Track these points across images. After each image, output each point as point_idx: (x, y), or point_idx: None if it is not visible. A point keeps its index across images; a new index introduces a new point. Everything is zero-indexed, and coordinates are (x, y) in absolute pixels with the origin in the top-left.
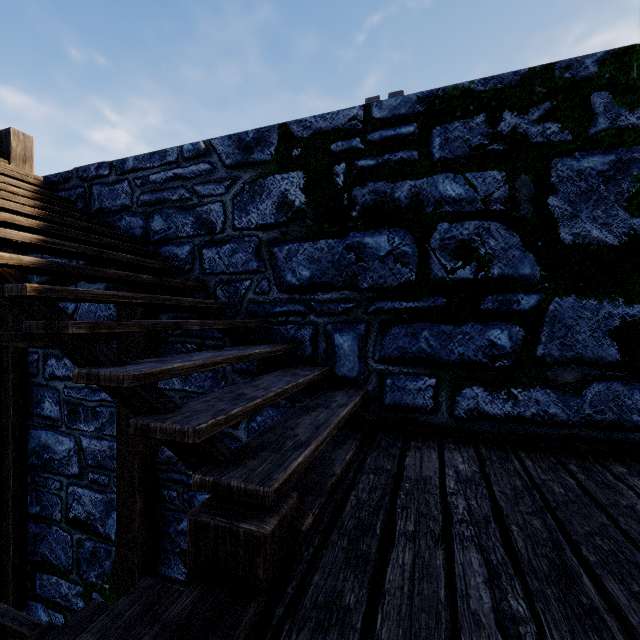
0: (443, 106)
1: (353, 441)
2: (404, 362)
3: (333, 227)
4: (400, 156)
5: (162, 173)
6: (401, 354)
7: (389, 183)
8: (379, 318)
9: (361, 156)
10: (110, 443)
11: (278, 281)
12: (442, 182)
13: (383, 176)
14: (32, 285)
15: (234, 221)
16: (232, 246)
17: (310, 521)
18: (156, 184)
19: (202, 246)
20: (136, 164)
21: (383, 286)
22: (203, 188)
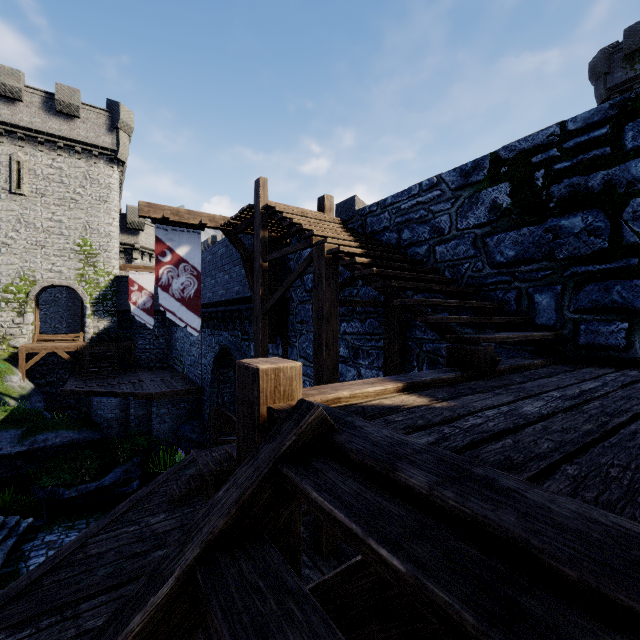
0: (635, 105)
1: (543, 359)
2: (597, 311)
3: (533, 217)
4: (593, 154)
5: (409, 203)
6: (594, 305)
7: (583, 177)
8: (573, 280)
9: (557, 161)
10: (377, 371)
11: (489, 261)
12: (634, 166)
13: (577, 172)
14: (375, 269)
15: (457, 225)
16: (456, 242)
17: (502, 368)
18: (405, 210)
19: (435, 245)
20: (392, 200)
21: (577, 255)
22: (435, 207)
